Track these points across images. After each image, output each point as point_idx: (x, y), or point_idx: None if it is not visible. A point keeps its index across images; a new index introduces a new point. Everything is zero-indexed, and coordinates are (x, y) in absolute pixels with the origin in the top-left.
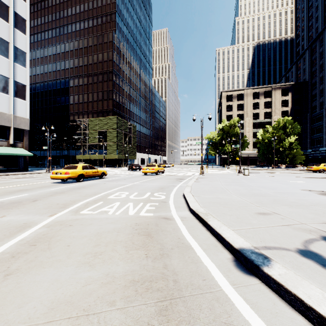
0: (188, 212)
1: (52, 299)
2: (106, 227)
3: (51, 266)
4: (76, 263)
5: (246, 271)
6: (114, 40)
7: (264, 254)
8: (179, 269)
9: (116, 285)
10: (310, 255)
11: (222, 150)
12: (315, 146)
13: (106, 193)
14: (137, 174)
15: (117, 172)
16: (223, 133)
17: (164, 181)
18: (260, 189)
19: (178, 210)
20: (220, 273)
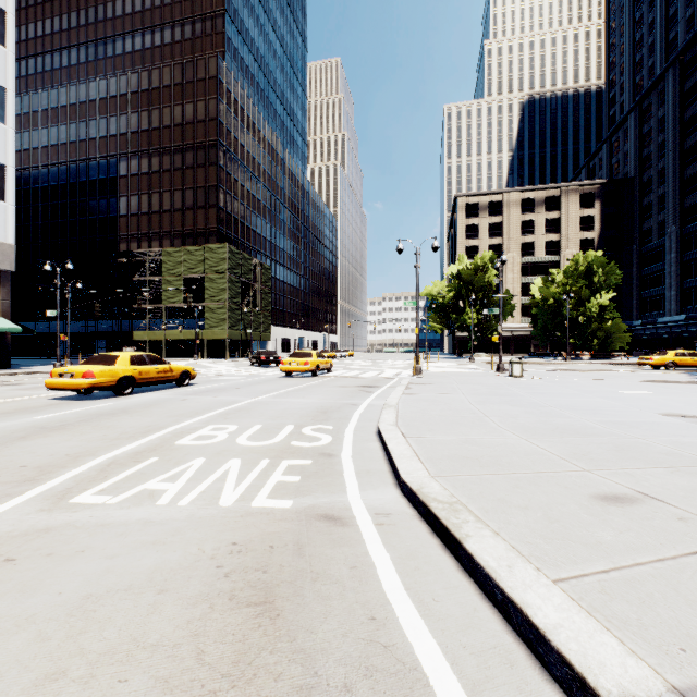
0: (396, 492)
1: None
2: (128, 568)
3: None
4: None
5: None
6: (222, 75)
7: None
8: None
9: None
10: None
11: (459, 321)
12: (649, 315)
13: (178, 429)
14: (270, 375)
15: (224, 371)
16: (461, 285)
17: (332, 393)
18: (564, 414)
19: (365, 483)
20: None
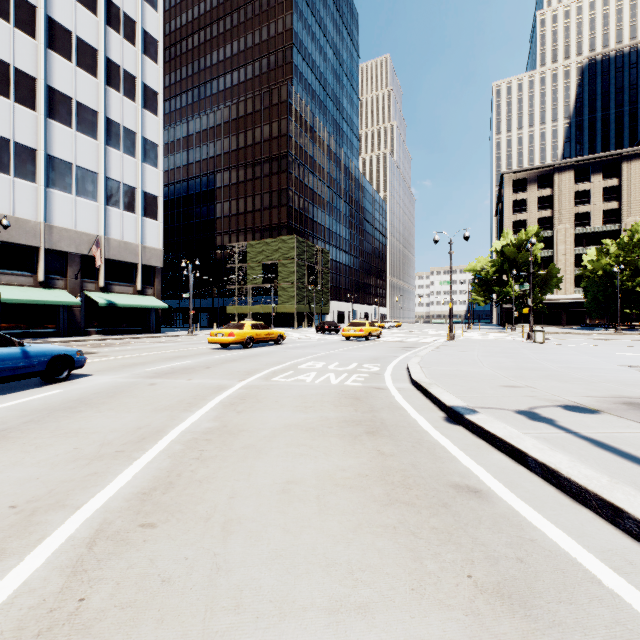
0: (409, 384)
1: (283, 423)
2: (308, 392)
3: (270, 410)
4: (291, 410)
5: (454, 423)
6: (291, 98)
7: (474, 409)
8: (387, 418)
9: (331, 421)
10: (526, 413)
11: (502, 294)
12: None
13: (294, 363)
14: (334, 339)
15: (298, 336)
16: (504, 260)
17: (380, 350)
18: (539, 363)
19: (395, 382)
20: (426, 422)
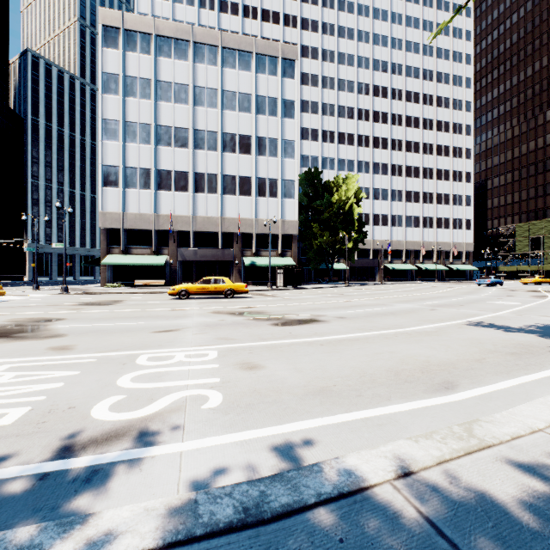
0: None
1: None
2: None
3: None
4: None
5: None
6: None
7: None
8: None
9: None
10: None
11: None
12: None
13: None
14: None
15: None
16: None
17: None
18: None
19: None
20: None
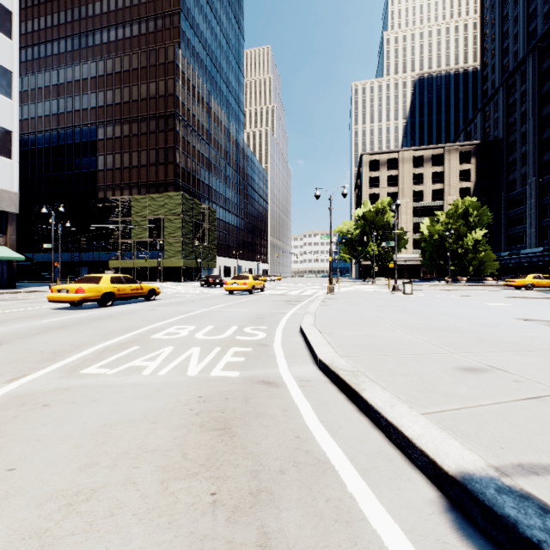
0: (314, 367)
1: None
2: (128, 410)
3: None
4: (3, 538)
5: None
6: (178, 60)
7: (533, 495)
8: None
9: None
10: None
11: (364, 252)
12: (514, 247)
13: (151, 329)
14: (217, 293)
15: (180, 290)
16: (365, 224)
17: (265, 305)
18: (441, 319)
19: (291, 362)
20: None
